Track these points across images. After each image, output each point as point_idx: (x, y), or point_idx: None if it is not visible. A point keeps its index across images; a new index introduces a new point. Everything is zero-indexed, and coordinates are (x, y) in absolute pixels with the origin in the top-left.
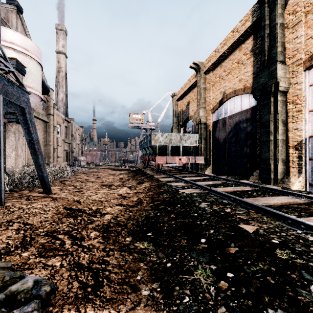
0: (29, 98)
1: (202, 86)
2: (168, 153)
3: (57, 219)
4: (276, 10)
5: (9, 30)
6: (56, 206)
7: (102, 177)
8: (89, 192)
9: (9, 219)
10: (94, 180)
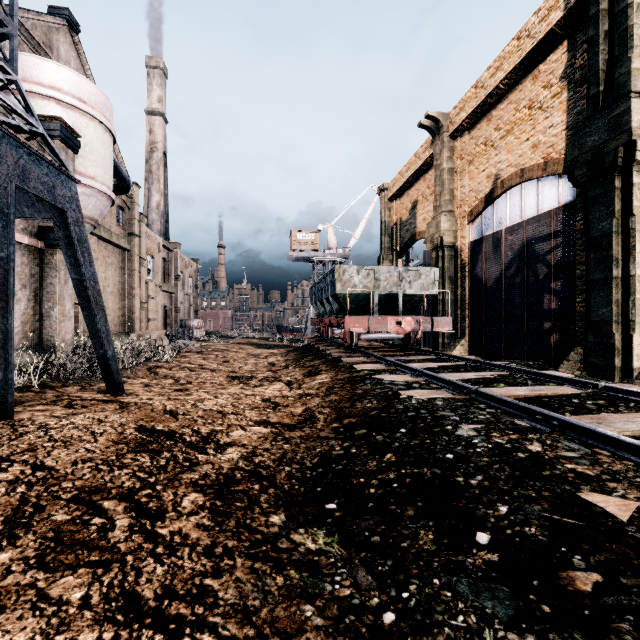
0: (76, 191)
1: (445, 166)
2: (373, 311)
3: (114, 457)
4: None
5: (48, 61)
6: (122, 424)
7: (233, 361)
8: (201, 392)
9: (6, 453)
10: (217, 367)
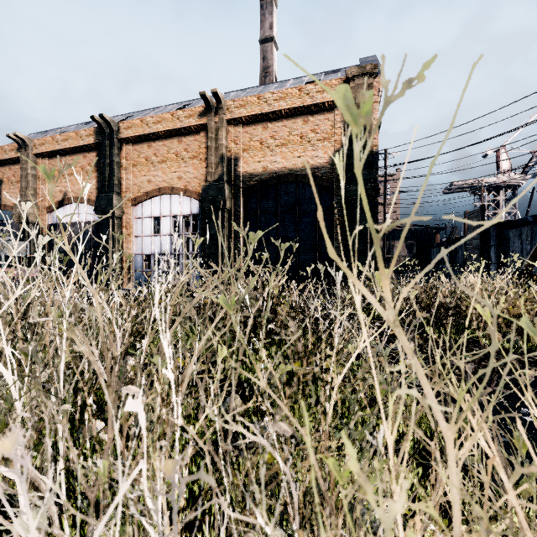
0: None
1: (31, 172)
2: None
3: None
4: (113, 149)
5: None
6: None
7: None
8: None
9: None
10: None
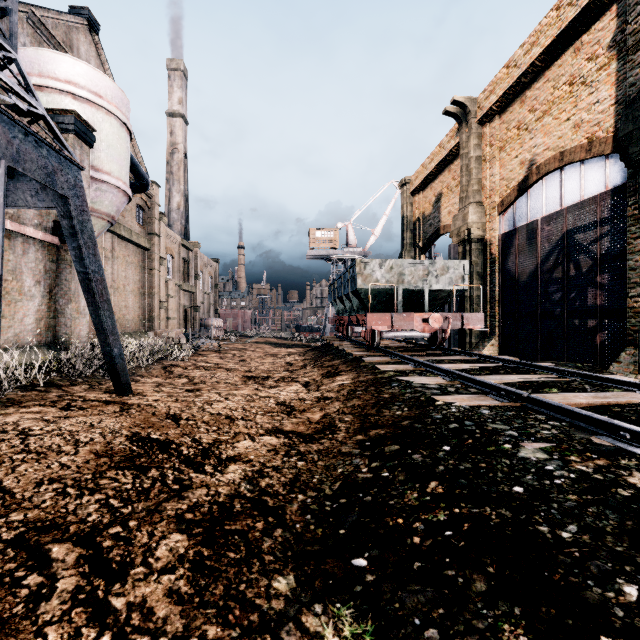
0: (80, 178)
1: (473, 154)
2: (396, 308)
3: (90, 476)
4: None
5: (64, 56)
6: (115, 430)
7: (250, 361)
8: (213, 393)
9: None
10: (233, 366)
